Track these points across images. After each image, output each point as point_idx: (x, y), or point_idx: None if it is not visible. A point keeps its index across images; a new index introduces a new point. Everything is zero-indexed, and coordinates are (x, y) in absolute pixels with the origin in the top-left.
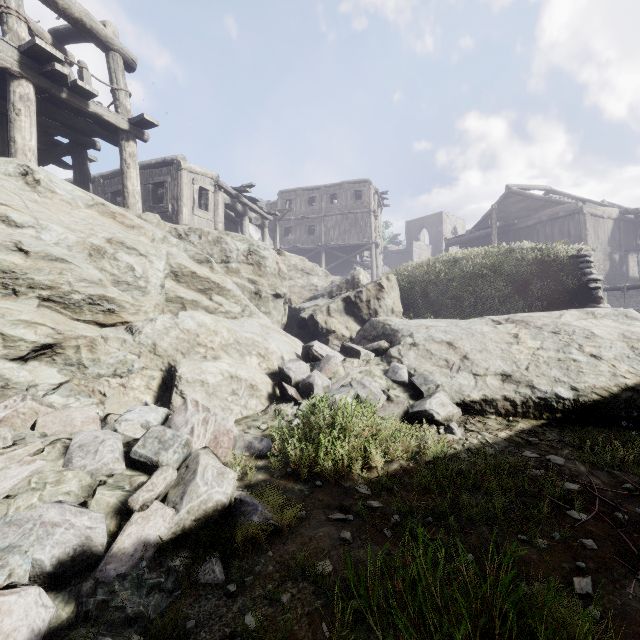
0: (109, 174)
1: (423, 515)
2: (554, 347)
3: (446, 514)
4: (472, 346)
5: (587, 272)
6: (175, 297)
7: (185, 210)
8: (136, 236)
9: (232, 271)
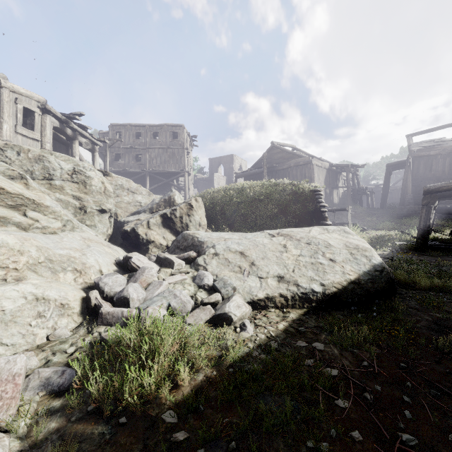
0: None
1: (227, 441)
2: (308, 254)
3: (247, 430)
4: (257, 254)
5: (320, 201)
6: None
7: (6, 126)
8: None
9: (55, 188)
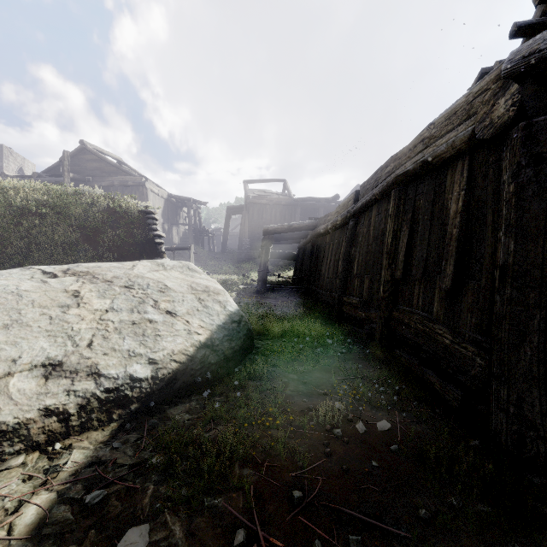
0: None
1: None
2: (128, 306)
3: None
4: None
5: (154, 228)
6: None
7: None
8: None
9: None
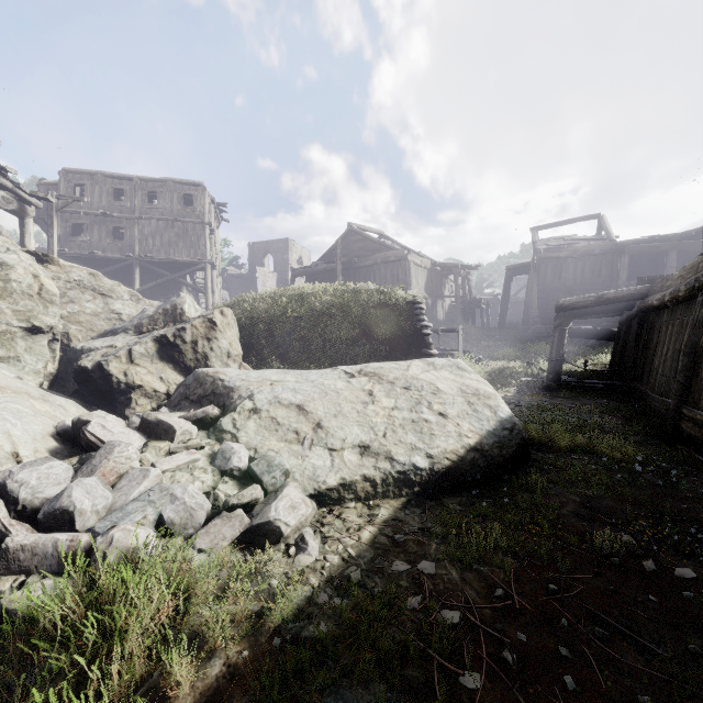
0: None
1: None
2: (407, 406)
3: None
4: (326, 409)
5: (421, 319)
6: None
7: None
8: None
9: None
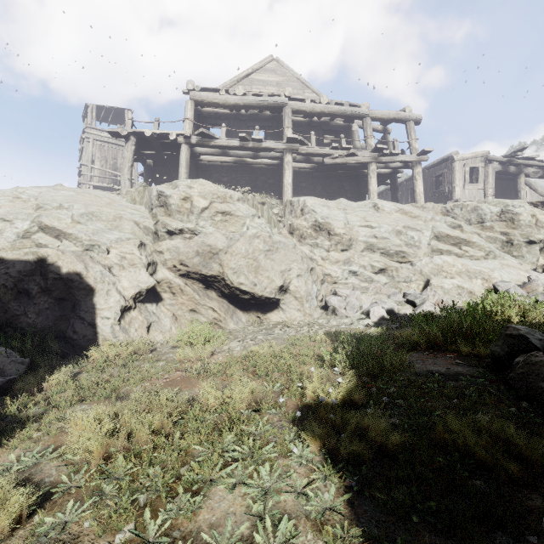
0: (409, 178)
1: None
2: None
3: None
4: None
5: None
6: (436, 249)
7: (457, 189)
8: (416, 221)
9: (486, 228)
